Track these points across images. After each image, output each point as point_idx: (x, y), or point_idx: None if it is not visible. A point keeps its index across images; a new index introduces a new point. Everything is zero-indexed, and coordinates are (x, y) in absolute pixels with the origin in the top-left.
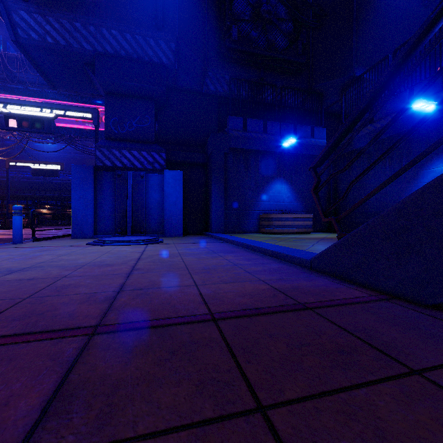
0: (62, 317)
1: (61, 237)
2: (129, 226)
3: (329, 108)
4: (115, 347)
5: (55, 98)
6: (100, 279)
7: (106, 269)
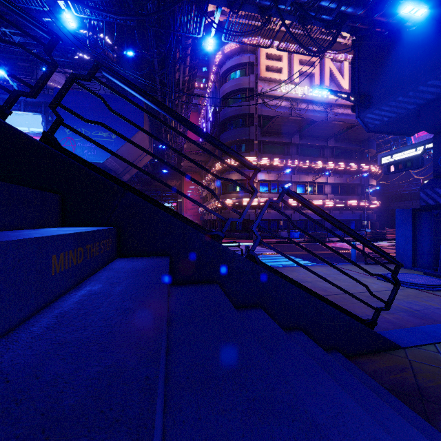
0: None
1: None
2: (440, 266)
3: None
4: None
5: None
6: None
7: (317, 292)
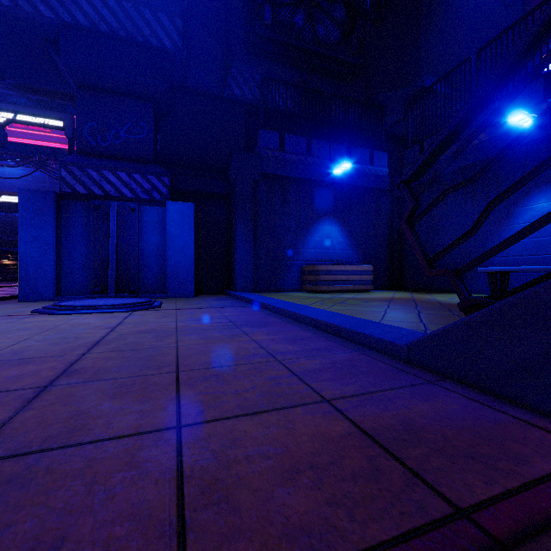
0: None
1: (5, 300)
2: (112, 283)
3: (390, 128)
4: None
5: (18, 103)
6: None
7: (6, 374)
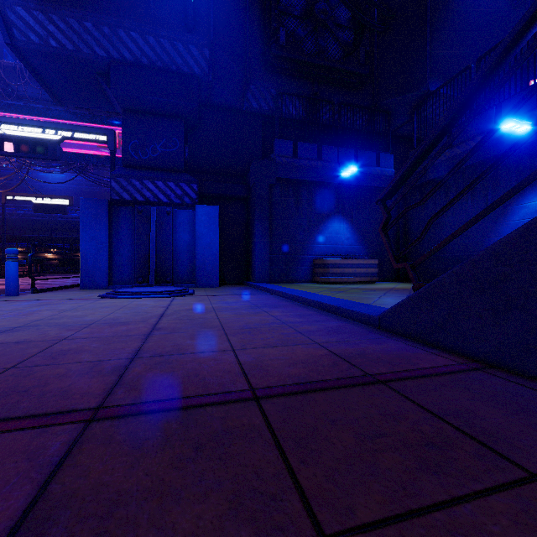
0: (53, 395)
1: (68, 288)
2: (152, 274)
3: (397, 130)
4: (120, 439)
5: (63, 117)
6: (110, 343)
7: (120, 329)
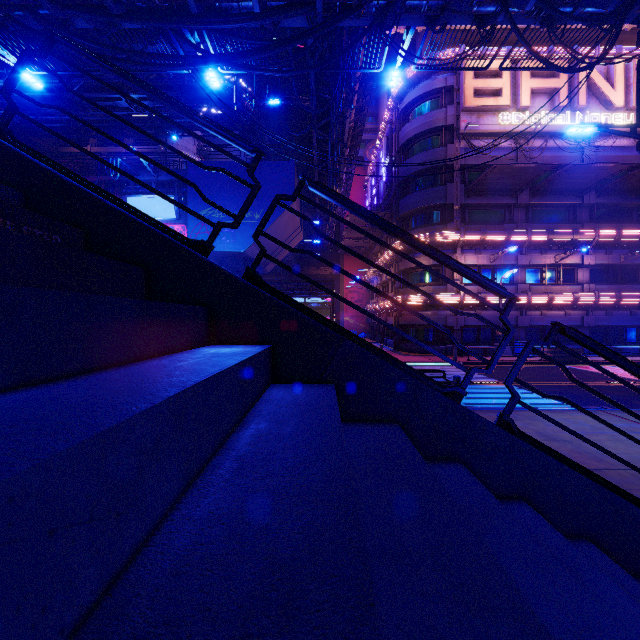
0: None
1: None
2: None
3: None
4: None
5: None
6: None
7: (585, 461)
